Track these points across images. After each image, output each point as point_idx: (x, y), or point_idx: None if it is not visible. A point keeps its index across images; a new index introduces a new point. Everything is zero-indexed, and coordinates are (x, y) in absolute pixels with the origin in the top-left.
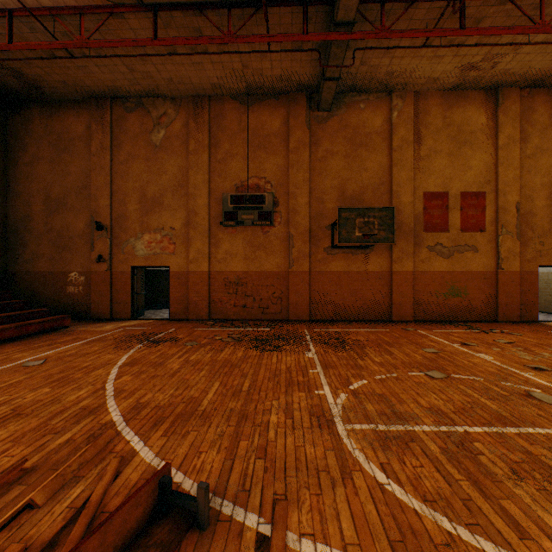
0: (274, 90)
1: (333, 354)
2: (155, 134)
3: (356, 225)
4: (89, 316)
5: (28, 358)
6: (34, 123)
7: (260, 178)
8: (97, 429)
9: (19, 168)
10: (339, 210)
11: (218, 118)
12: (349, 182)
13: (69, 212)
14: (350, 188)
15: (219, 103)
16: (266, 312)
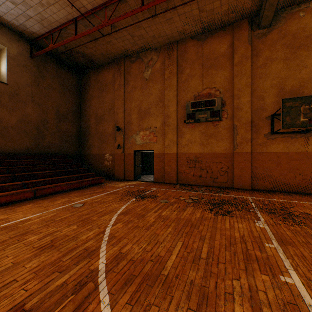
0: (222, 23)
1: (285, 227)
2: (146, 72)
3: (301, 112)
4: (114, 177)
5: (77, 201)
6: (91, 79)
7: (211, 88)
8: (85, 275)
9: (85, 103)
10: (282, 100)
11: (182, 54)
12: (288, 79)
13: (105, 122)
14: (289, 84)
15: (183, 44)
16: (216, 181)
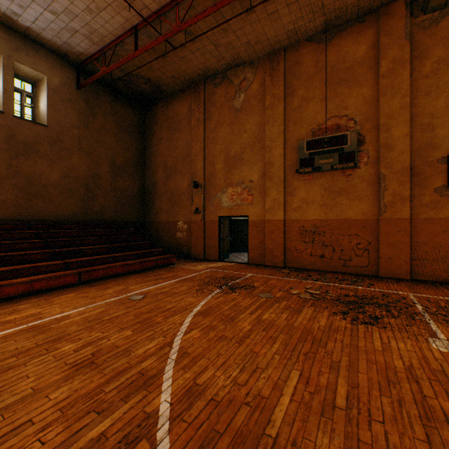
0: (359, 11)
1: None
2: (236, 99)
3: None
4: (189, 255)
5: (136, 291)
6: (158, 115)
7: (340, 117)
8: (136, 423)
9: (150, 149)
10: None
11: (293, 67)
12: None
13: (177, 176)
14: None
15: (294, 51)
16: (348, 265)
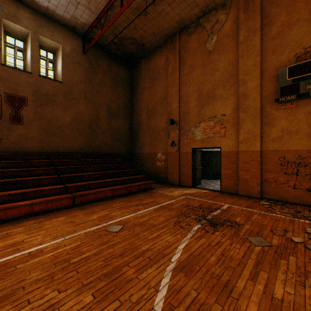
0: None
1: None
2: (208, 42)
3: None
4: (166, 181)
5: (116, 219)
6: (142, 70)
7: None
8: None
9: (136, 97)
10: None
11: None
12: None
13: (157, 116)
14: None
15: None
16: None
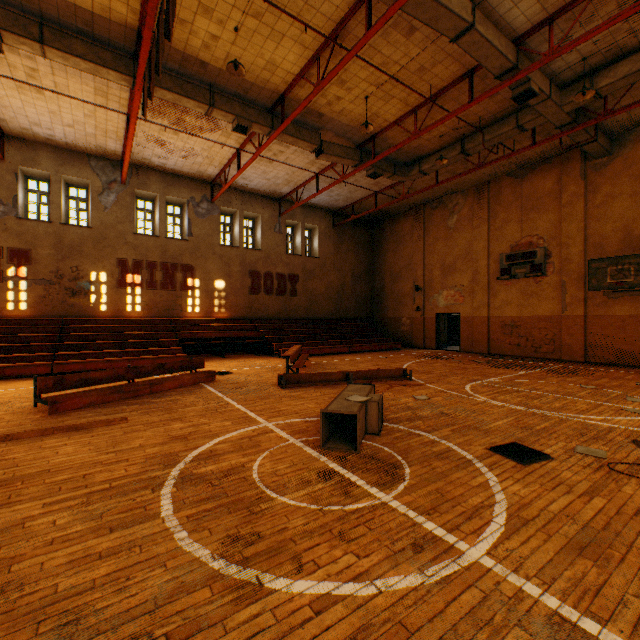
0: (543, 158)
1: (539, 374)
2: (450, 220)
3: (607, 273)
4: (411, 345)
5: (381, 356)
6: (385, 231)
7: (531, 236)
8: None
9: (379, 258)
10: (587, 261)
11: (495, 195)
12: (636, 221)
13: (401, 281)
14: (638, 227)
15: (496, 183)
16: (538, 351)
